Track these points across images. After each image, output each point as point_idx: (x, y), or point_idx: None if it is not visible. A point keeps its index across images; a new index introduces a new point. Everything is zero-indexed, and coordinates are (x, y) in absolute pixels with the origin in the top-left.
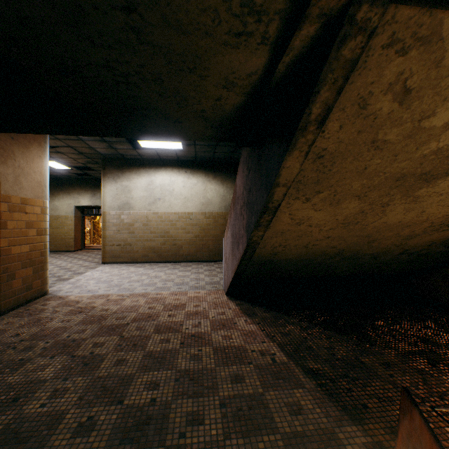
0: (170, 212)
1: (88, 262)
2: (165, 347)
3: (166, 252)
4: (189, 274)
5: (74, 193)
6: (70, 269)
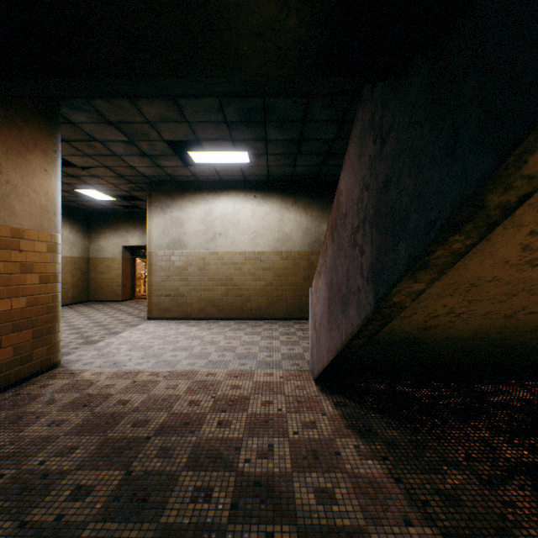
0: (234, 251)
1: (132, 317)
2: (199, 516)
3: (229, 305)
4: (258, 340)
5: (122, 230)
6: (106, 326)
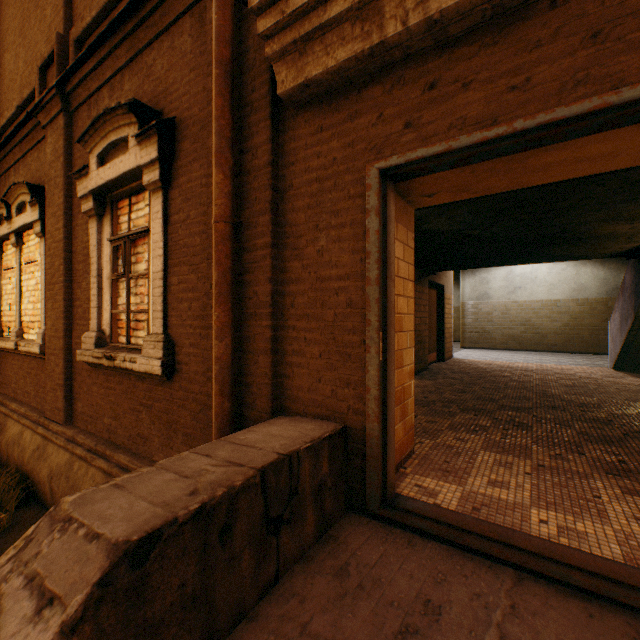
0: (532, 300)
1: None
2: (568, 377)
3: (527, 340)
4: (562, 359)
5: None
6: None
